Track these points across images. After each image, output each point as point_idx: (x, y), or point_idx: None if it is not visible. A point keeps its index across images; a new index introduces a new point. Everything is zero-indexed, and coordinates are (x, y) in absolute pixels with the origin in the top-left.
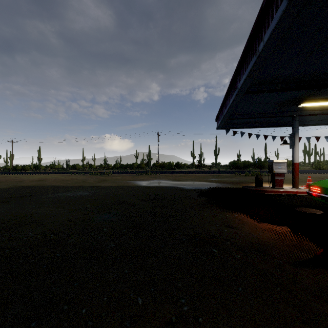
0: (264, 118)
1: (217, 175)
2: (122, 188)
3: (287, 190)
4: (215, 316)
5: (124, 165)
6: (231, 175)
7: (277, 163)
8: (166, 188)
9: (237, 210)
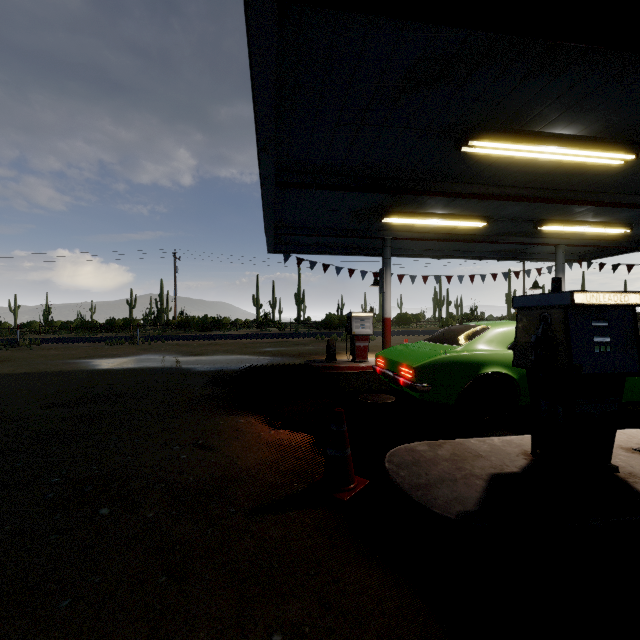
0: (345, 239)
1: (282, 341)
2: (33, 377)
3: (371, 364)
4: None
5: (91, 322)
6: (310, 340)
7: (359, 318)
8: (149, 373)
9: (255, 410)
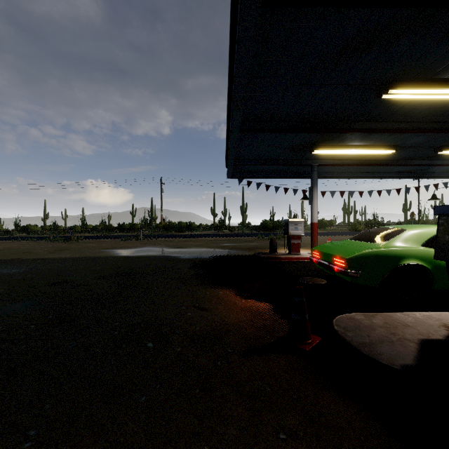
0: (282, 166)
1: (234, 239)
2: (84, 260)
3: (303, 256)
4: None
5: (110, 226)
6: (253, 238)
7: (293, 222)
8: (152, 259)
9: (227, 285)
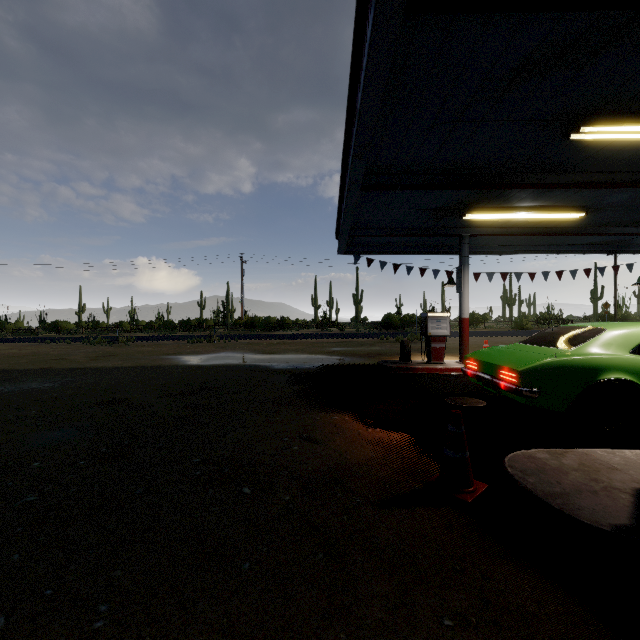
0: (418, 237)
1: (347, 341)
2: (140, 371)
3: (449, 366)
4: (154, 632)
5: (171, 322)
6: (374, 340)
7: (435, 318)
8: (234, 369)
9: (343, 408)
